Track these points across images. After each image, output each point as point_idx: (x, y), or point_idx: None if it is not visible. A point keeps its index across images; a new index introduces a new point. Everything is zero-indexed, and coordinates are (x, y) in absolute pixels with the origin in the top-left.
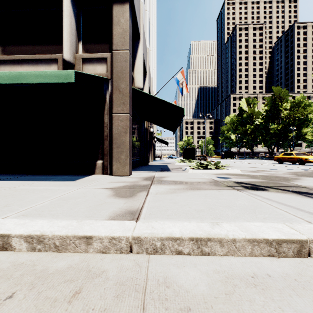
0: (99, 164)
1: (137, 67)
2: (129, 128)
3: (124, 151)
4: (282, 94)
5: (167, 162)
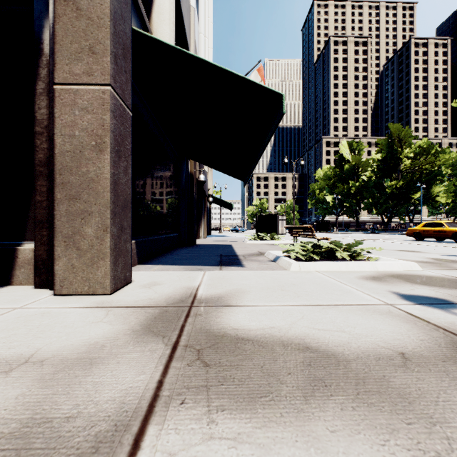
0: (24, 253)
1: (159, 6)
2: (115, 138)
3: (95, 213)
4: (403, 134)
5: (232, 238)
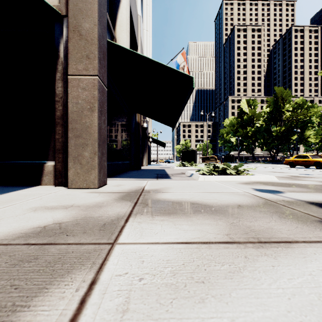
0: (48, 167)
1: (120, 22)
2: (100, 104)
3: (90, 144)
4: (285, 94)
5: (165, 166)
